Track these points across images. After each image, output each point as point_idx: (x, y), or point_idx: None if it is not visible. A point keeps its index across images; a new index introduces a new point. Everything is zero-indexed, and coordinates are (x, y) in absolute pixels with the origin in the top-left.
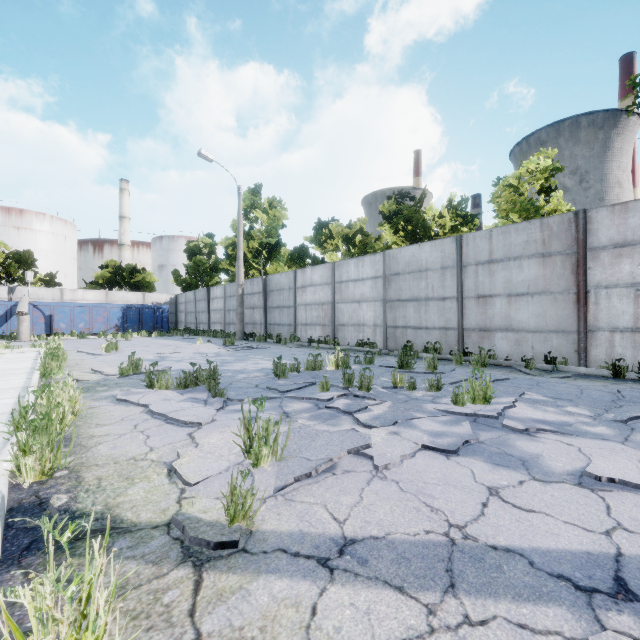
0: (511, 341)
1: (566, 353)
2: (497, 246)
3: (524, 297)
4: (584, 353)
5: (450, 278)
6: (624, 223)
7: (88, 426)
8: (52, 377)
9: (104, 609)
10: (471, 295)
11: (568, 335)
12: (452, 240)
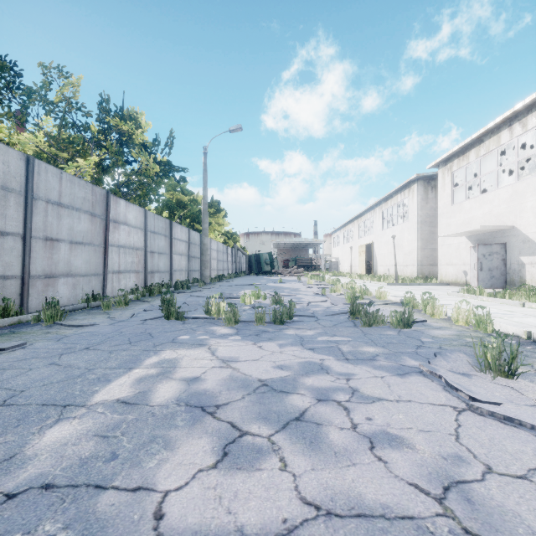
0: (71, 286)
1: (98, 290)
2: (66, 191)
3: (81, 246)
4: (107, 288)
5: (15, 207)
6: (117, 209)
7: (418, 314)
8: (483, 310)
9: (377, 291)
10: (40, 235)
11: (100, 277)
12: (21, 157)
